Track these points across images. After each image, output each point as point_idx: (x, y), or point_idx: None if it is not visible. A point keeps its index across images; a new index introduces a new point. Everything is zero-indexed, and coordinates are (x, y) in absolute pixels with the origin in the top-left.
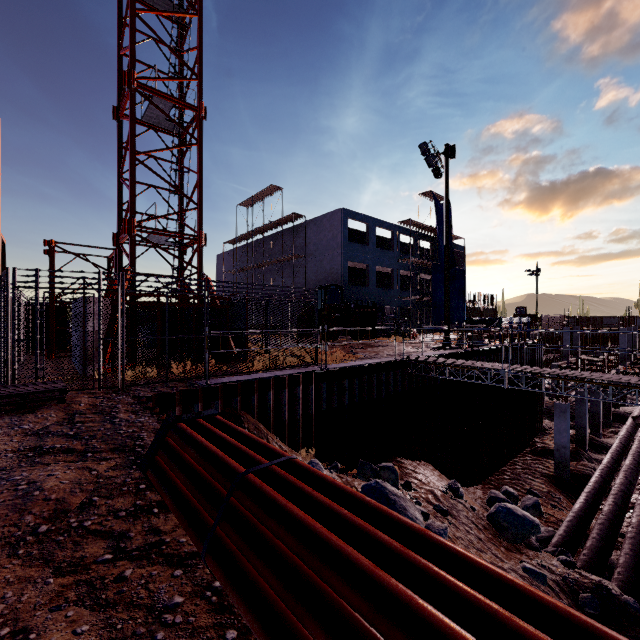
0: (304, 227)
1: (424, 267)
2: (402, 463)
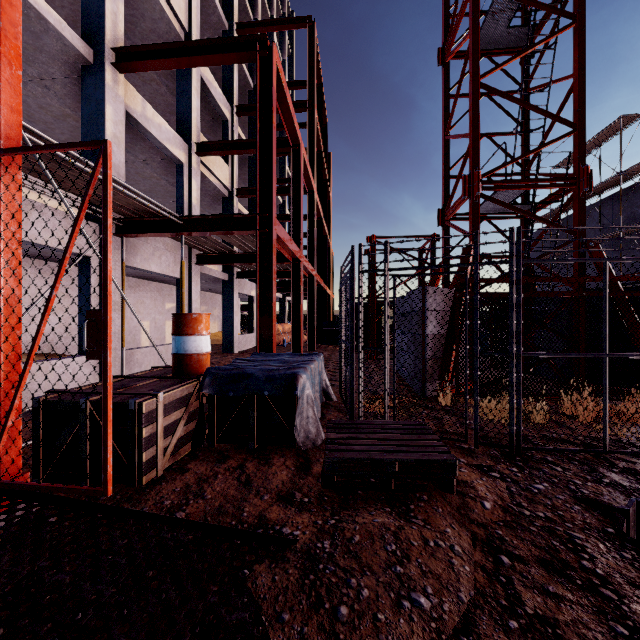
0: None
1: None
2: None
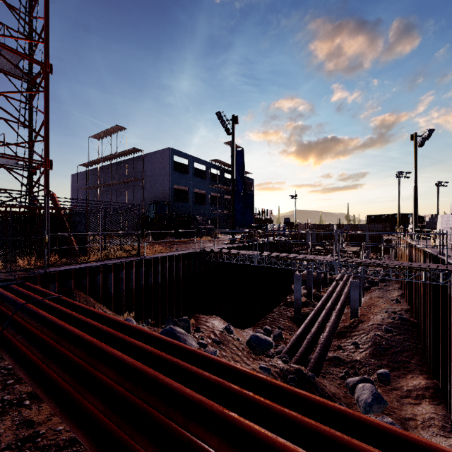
0: (143, 158)
1: (227, 191)
2: (199, 317)
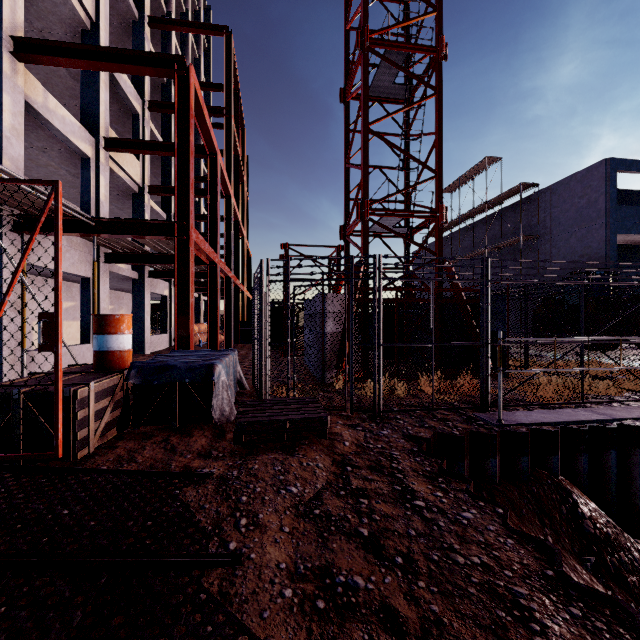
0: (535, 199)
1: None
2: None
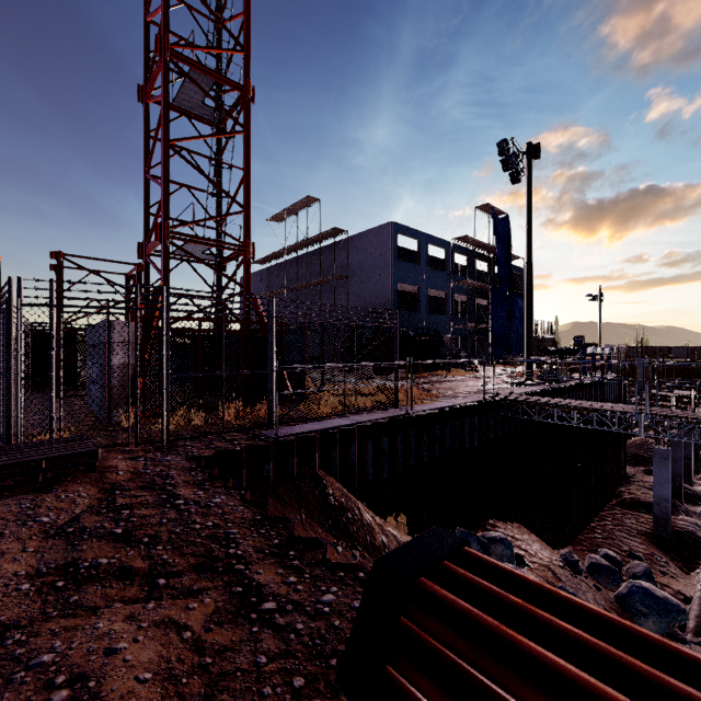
0: (346, 244)
1: (480, 290)
2: (497, 527)
